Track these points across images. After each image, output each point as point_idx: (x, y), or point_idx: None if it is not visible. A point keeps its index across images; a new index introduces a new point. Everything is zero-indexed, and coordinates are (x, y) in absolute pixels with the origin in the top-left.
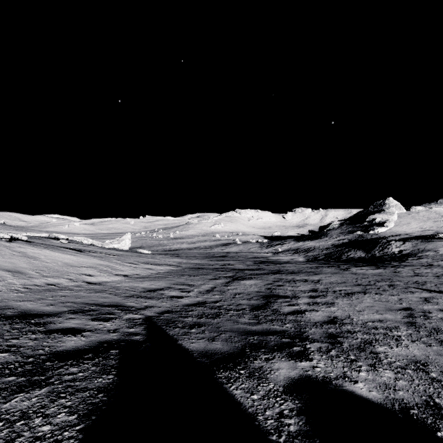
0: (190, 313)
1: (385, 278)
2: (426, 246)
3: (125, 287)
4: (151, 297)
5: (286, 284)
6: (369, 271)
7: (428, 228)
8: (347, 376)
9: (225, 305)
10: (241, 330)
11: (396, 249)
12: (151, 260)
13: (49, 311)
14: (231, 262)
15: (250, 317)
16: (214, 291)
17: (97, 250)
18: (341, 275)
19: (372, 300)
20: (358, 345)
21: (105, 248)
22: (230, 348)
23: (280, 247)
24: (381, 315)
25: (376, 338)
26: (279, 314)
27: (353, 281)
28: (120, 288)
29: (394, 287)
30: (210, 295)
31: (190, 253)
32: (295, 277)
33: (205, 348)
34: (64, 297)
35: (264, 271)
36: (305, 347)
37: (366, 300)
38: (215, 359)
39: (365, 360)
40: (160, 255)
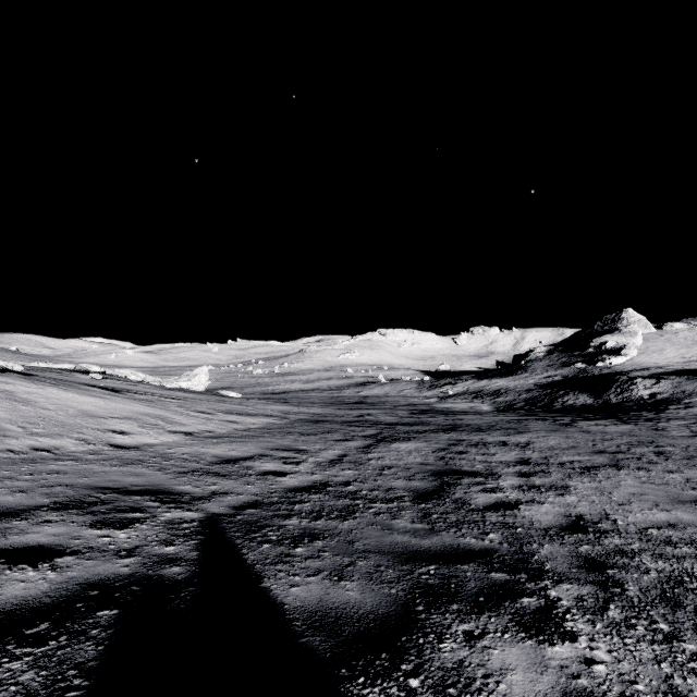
0: (296, 507)
1: (643, 440)
2: (695, 386)
3: (183, 455)
4: (226, 473)
5: (472, 450)
6: (612, 428)
7: (695, 358)
8: (680, 695)
9: (365, 490)
10: (399, 549)
11: (645, 392)
12: (238, 407)
13: (8, 505)
14: (372, 412)
15: (415, 516)
16: (344, 463)
17: (151, 390)
18: (565, 435)
19: (636, 480)
20: (659, 588)
21: (165, 387)
22: (380, 601)
23: (451, 388)
24: (668, 512)
25: (687, 568)
26: (470, 510)
27: (588, 445)
28: (172, 456)
29: (666, 457)
30: (336, 469)
31: (305, 398)
32: (486, 438)
33: (322, 602)
34: (54, 475)
35: (430, 427)
36: (548, 598)
37: (625, 480)
38: (345, 639)
39: (695, 635)
40: (256, 400)
